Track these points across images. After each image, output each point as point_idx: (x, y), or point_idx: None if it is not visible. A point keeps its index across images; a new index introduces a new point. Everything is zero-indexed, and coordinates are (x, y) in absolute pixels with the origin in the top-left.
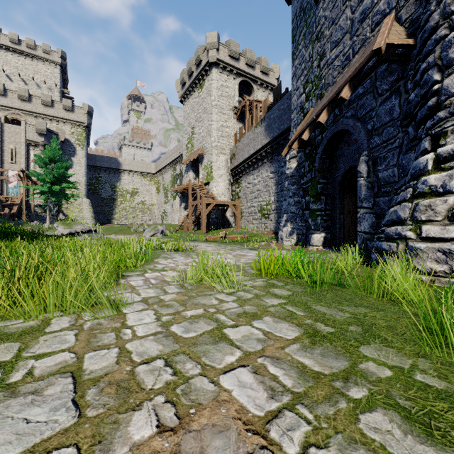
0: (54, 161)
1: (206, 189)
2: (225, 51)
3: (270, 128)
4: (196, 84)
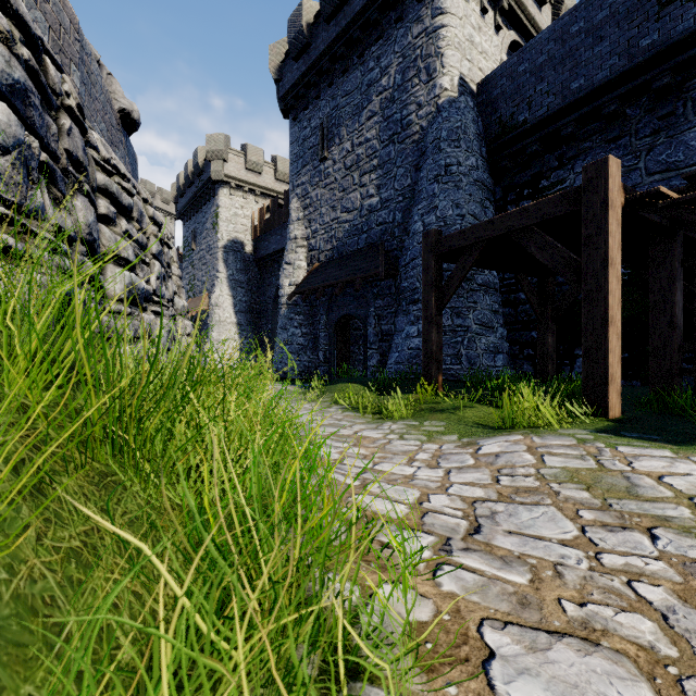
0: None
1: None
2: None
3: None
4: None
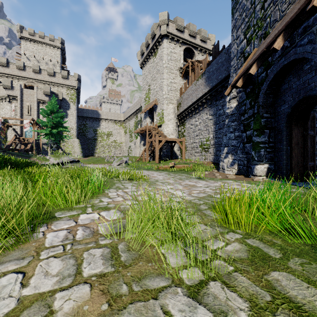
0: (54, 112)
1: (159, 130)
2: (173, 26)
3: (210, 79)
4: (151, 53)
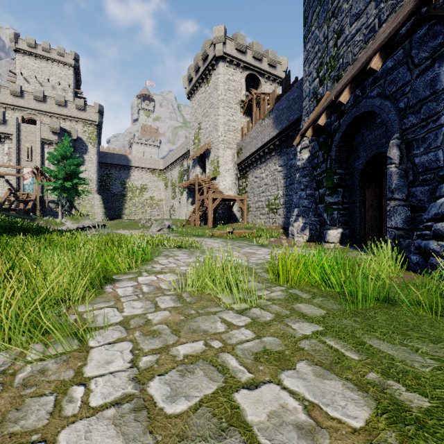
0: (66, 158)
1: (213, 184)
2: (232, 44)
3: (279, 120)
4: (202, 80)
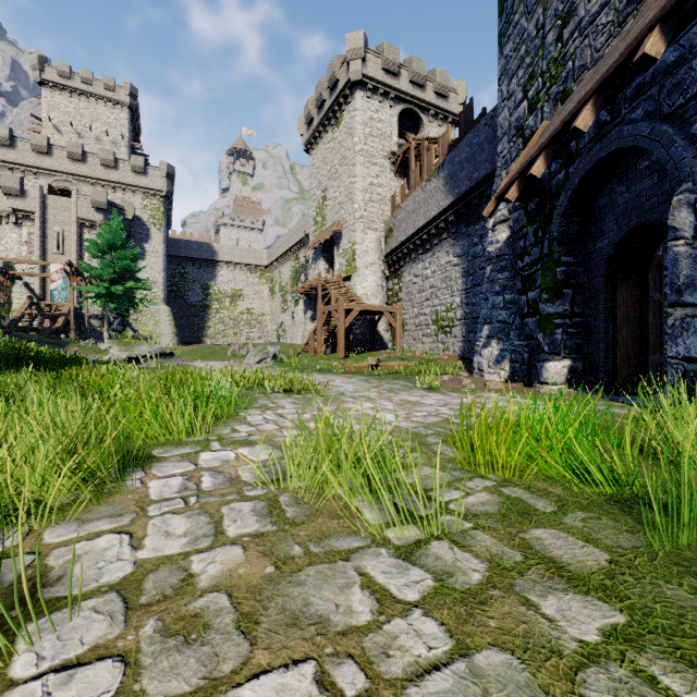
0: (116, 248)
1: (346, 288)
2: (377, 62)
3: (454, 180)
4: (329, 120)
